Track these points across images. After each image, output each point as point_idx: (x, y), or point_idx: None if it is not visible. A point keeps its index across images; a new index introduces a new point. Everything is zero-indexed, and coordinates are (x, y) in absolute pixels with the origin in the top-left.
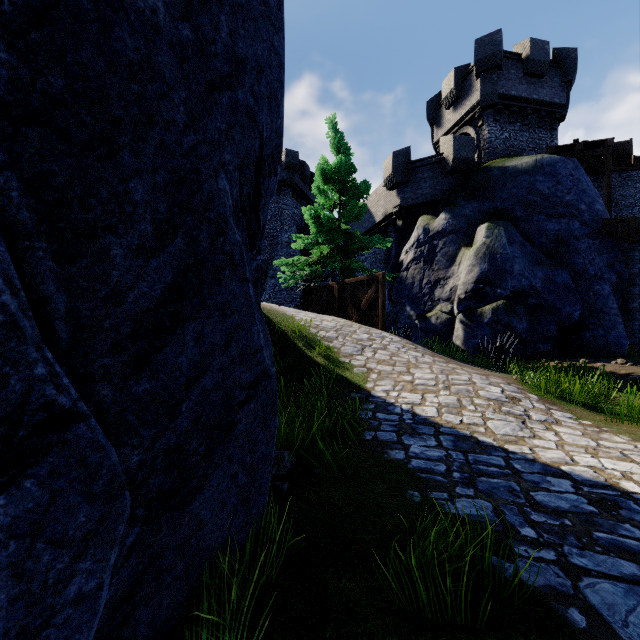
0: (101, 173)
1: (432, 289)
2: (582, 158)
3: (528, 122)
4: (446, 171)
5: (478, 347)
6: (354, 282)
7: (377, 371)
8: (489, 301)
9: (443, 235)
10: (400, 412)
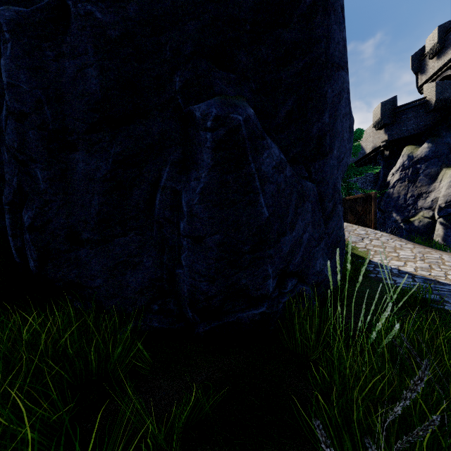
0: (326, 188)
1: (415, 201)
2: None
3: None
4: (429, 110)
5: None
6: (352, 198)
7: (373, 250)
8: None
9: (425, 160)
10: (390, 269)
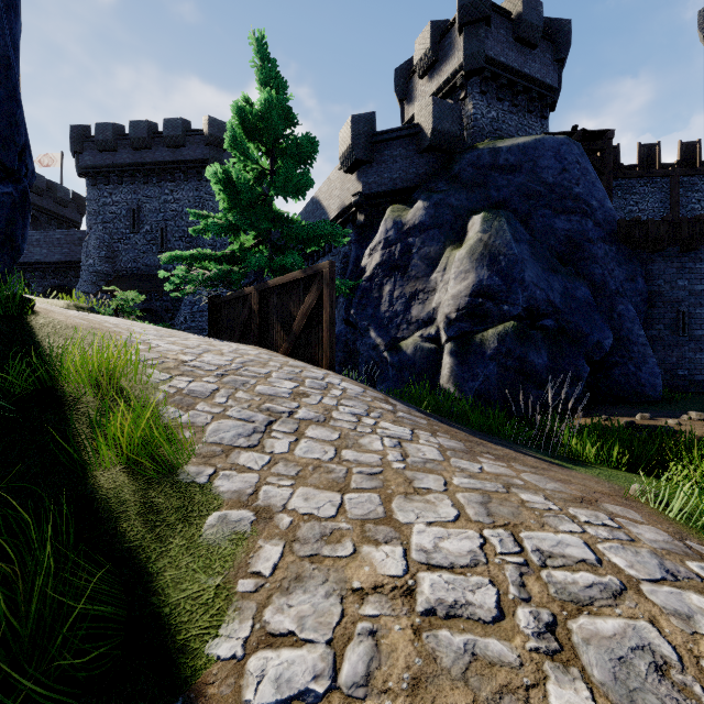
0: None
1: (407, 306)
2: None
3: (518, 102)
4: (423, 147)
5: (480, 394)
6: (283, 284)
7: (286, 523)
8: (492, 323)
9: (421, 230)
10: None
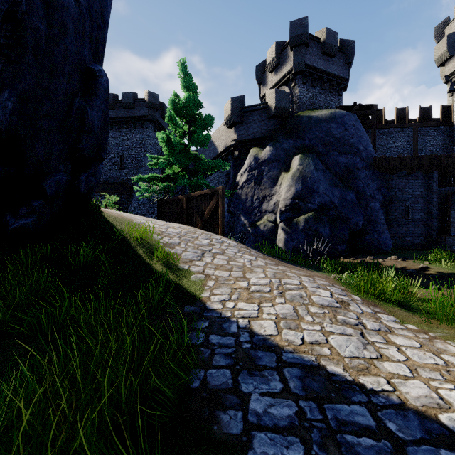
0: None
1: (261, 203)
2: (358, 116)
3: (324, 87)
4: (270, 116)
5: (295, 248)
6: (199, 195)
7: (214, 277)
8: (302, 213)
9: (268, 162)
10: (236, 331)
